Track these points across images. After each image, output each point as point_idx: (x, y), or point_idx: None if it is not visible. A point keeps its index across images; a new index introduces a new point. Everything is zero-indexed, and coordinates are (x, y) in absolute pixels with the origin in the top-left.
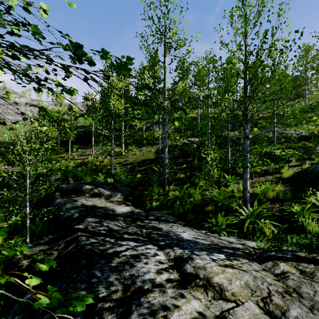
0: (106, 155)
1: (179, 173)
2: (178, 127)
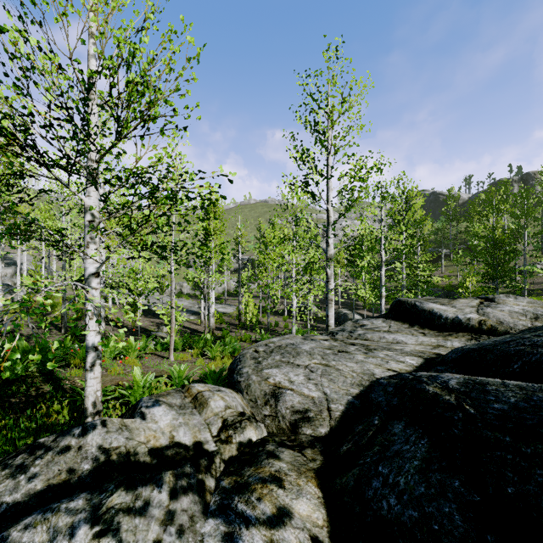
0: (456, 275)
1: (536, 289)
2: (536, 246)
